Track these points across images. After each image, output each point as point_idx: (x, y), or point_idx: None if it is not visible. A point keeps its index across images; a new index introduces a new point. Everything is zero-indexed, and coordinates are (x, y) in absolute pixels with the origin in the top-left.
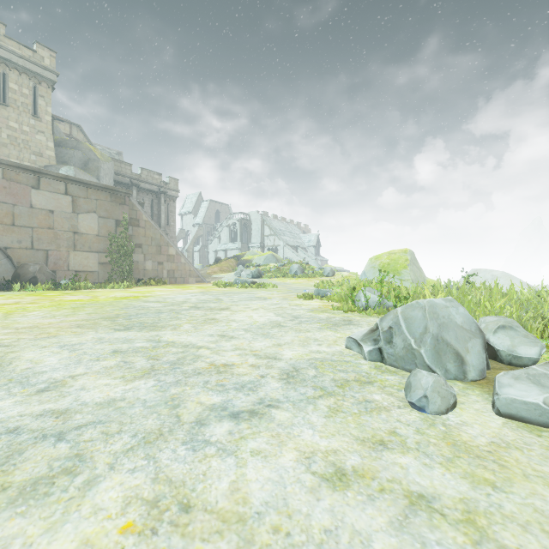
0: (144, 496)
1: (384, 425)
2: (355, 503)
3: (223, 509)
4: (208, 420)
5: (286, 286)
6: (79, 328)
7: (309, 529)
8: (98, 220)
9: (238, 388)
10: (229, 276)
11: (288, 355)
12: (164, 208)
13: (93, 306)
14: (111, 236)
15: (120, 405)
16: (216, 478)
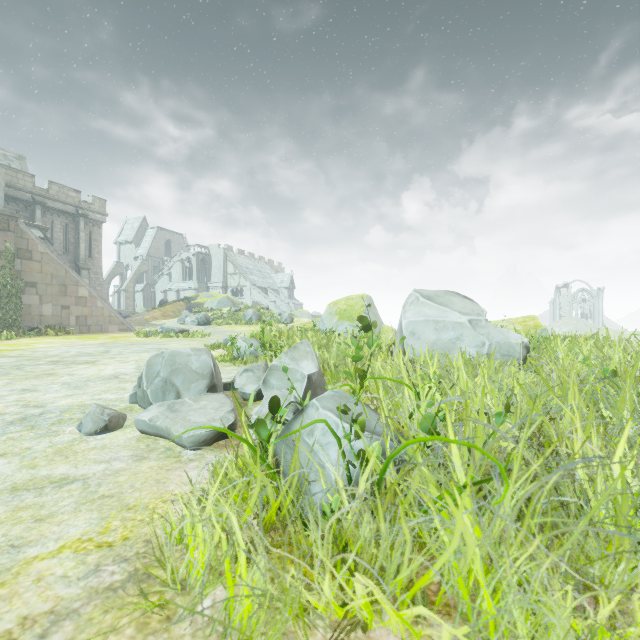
0: None
1: (31, 445)
2: None
3: None
4: None
5: (224, 335)
6: None
7: None
8: None
9: None
10: (171, 323)
11: (60, 403)
12: (84, 236)
13: None
14: None
15: None
16: None
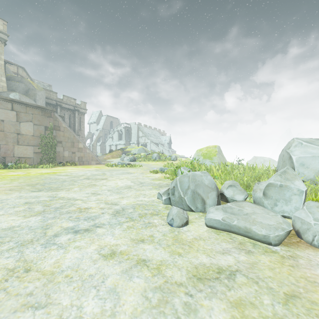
0: (9, 267)
1: (149, 233)
2: (111, 264)
3: (46, 270)
4: (60, 234)
5: (147, 166)
6: (10, 190)
7: (82, 275)
8: (33, 126)
9: (86, 219)
10: (117, 160)
11: (124, 202)
12: (77, 120)
13: (24, 178)
14: (42, 136)
15: (16, 229)
16: (50, 258)
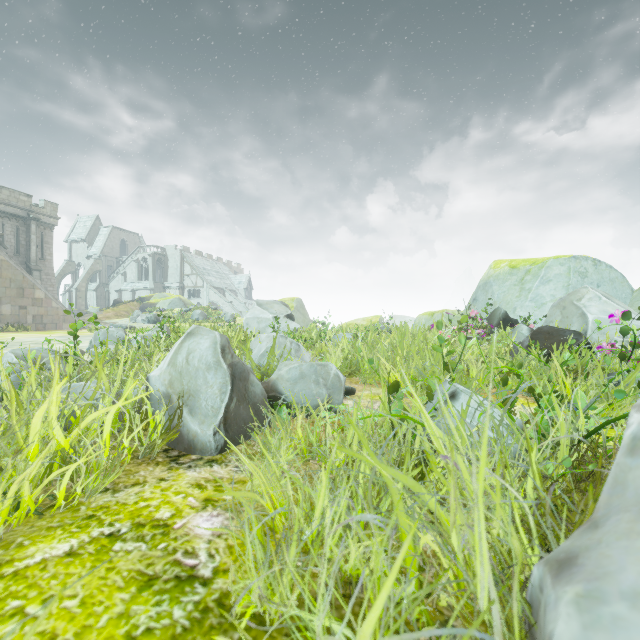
0: None
1: None
2: None
3: None
4: None
5: None
6: None
7: None
8: None
9: None
10: (123, 322)
11: None
12: (35, 238)
13: None
14: None
15: None
16: None
